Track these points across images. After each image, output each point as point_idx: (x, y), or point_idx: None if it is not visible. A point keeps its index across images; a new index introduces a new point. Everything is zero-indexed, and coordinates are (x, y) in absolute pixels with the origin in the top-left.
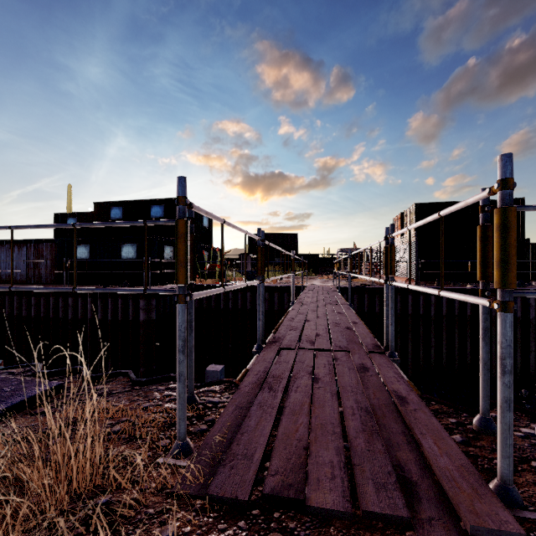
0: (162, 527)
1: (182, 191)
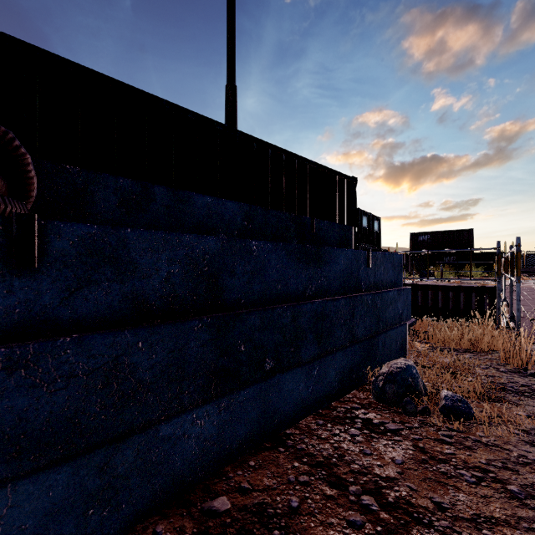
0: (534, 346)
1: (519, 242)
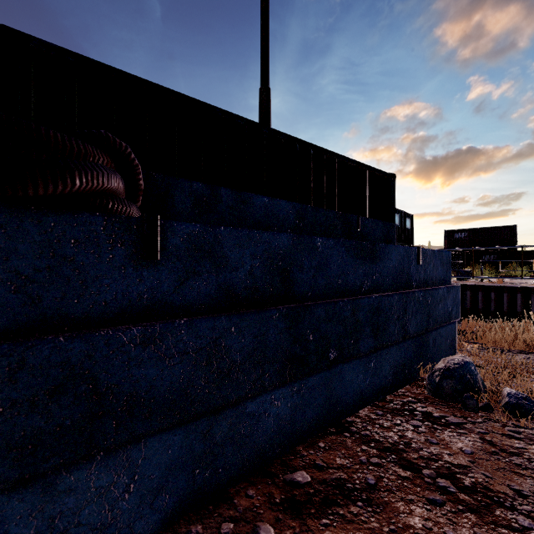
0: None
1: None
